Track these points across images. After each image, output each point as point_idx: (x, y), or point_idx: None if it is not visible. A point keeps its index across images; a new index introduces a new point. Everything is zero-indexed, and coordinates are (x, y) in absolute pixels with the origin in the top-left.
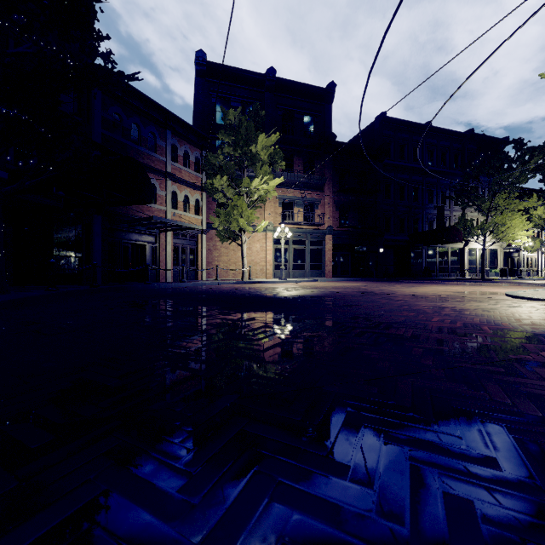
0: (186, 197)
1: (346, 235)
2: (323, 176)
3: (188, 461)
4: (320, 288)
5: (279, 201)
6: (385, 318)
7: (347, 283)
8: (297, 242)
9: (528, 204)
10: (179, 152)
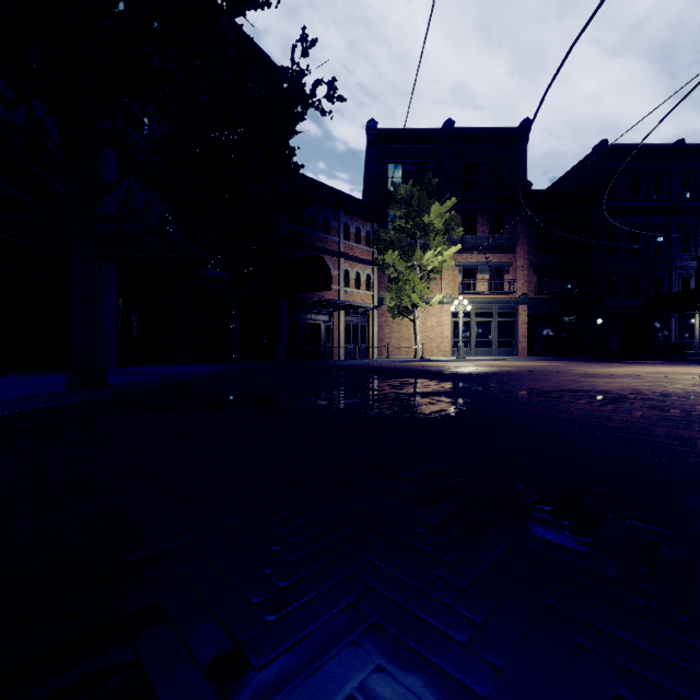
0: (357, 274)
1: (546, 304)
2: (513, 235)
3: (373, 399)
4: (494, 366)
5: (459, 268)
6: (503, 383)
7: (537, 363)
8: (481, 314)
9: None
10: (350, 229)
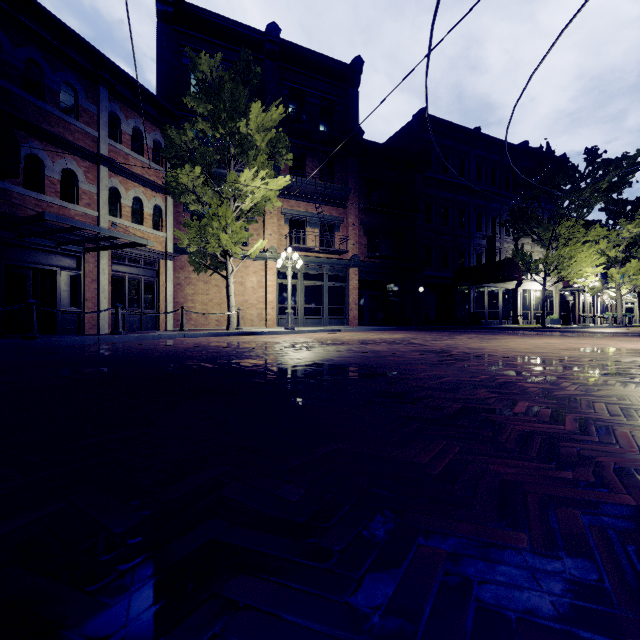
0: (137, 201)
1: (376, 268)
2: (346, 185)
3: None
4: (349, 343)
5: (285, 217)
6: None
7: (385, 335)
8: (311, 276)
9: (597, 234)
10: (123, 126)
